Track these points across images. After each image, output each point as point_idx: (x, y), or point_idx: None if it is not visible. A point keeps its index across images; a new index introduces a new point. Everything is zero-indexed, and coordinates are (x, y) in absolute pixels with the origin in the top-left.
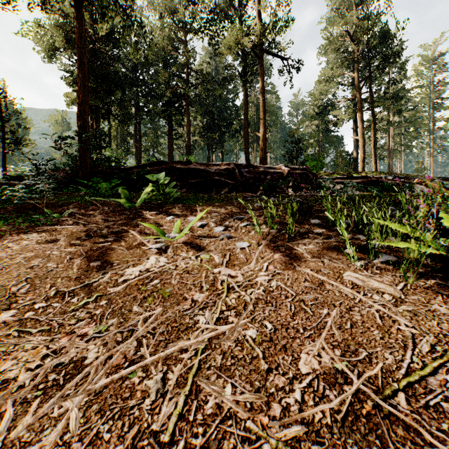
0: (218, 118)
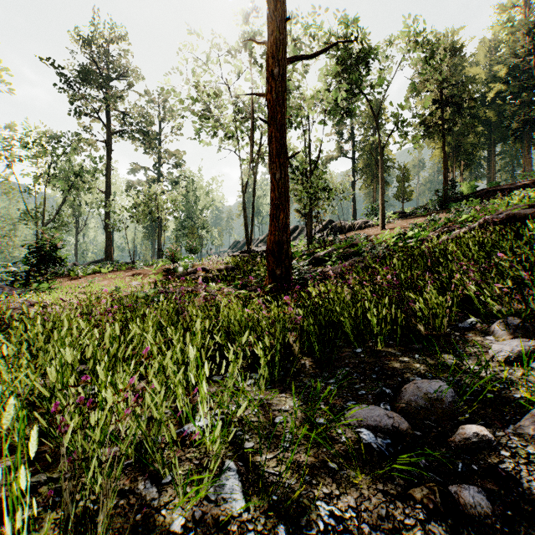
0: None
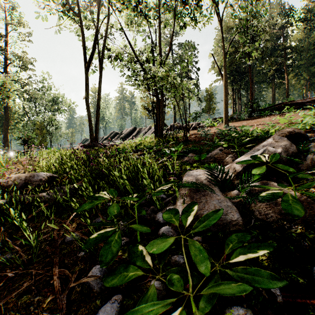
0: (311, 65)
